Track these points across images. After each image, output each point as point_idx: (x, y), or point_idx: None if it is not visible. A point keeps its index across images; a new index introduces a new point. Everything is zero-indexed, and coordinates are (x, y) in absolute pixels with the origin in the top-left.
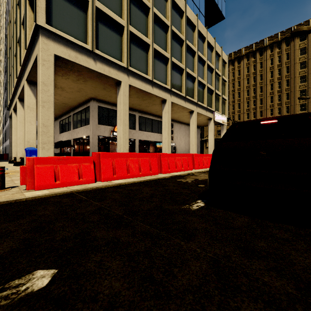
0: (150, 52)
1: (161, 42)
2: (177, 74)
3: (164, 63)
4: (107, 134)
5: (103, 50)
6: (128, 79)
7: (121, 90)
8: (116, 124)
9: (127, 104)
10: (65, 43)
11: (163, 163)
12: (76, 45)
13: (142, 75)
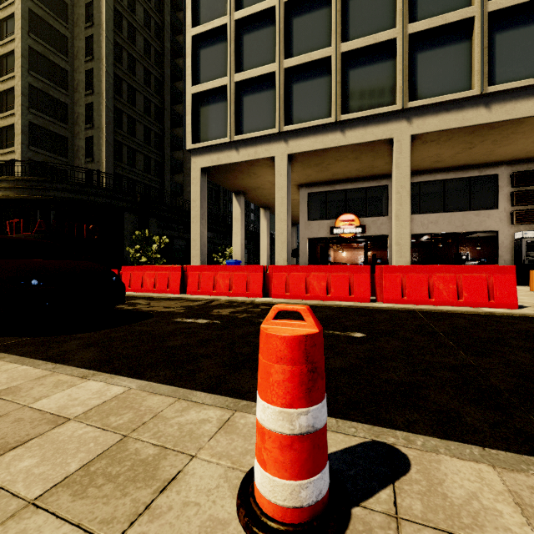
0: (332, 68)
1: (375, 17)
2: (443, 50)
3: (387, 57)
4: (323, 234)
5: (250, 129)
6: (285, 148)
7: (275, 169)
8: (341, 213)
9: (284, 188)
10: (209, 151)
11: (190, 279)
12: (218, 146)
13: (310, 126)
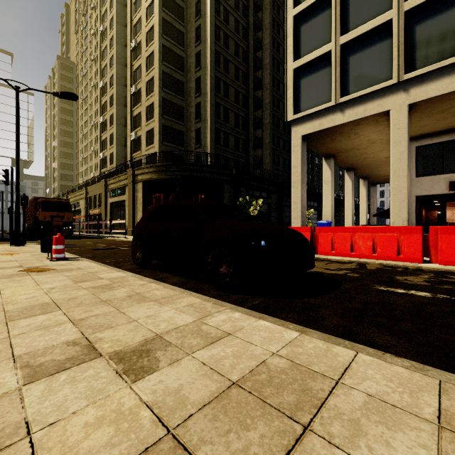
0: None
1: None
2: None
3: None
4: (438, 191)
5: (357, 87)
6: (405, 98)
7: (390, 123)
8: None
9: (402, 142)
10: (310, 119)
11: (321, 240)
12: (320, 112)
13: (444, 65)
